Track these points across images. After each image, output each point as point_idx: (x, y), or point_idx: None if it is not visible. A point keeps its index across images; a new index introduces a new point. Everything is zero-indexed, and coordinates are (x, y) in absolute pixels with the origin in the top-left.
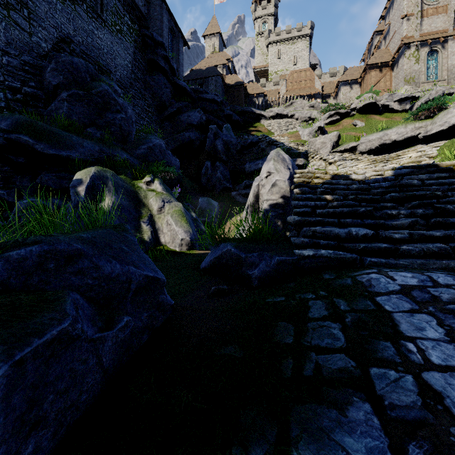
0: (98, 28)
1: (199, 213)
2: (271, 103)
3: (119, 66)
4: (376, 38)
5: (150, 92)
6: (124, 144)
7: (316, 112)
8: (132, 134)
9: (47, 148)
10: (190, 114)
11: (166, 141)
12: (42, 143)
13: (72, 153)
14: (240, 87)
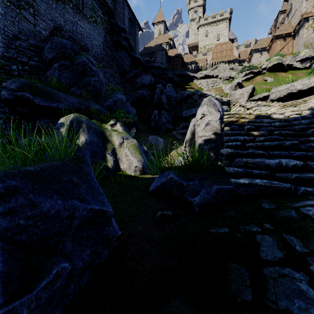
0: (80, 19)
1: (149, 147)
2: (201, 68)
3: (95, 45)
4: (280, 16)
5: (115, 63)
6: (96, 99)
7: (235, 73)
8: (103, 92)
9: (42, 102)
10: (143, 77)
11: (126, 97)
12: (38, 98)
13: (59, 104)
14: (179, 57)
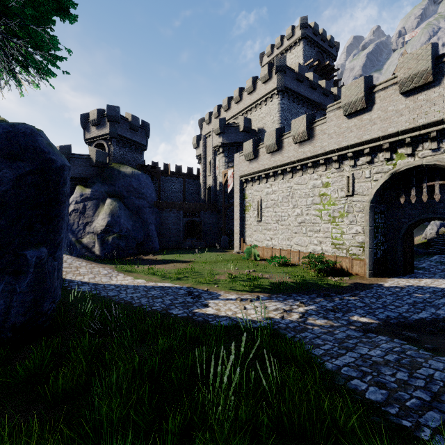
0: None
1: None
2: None
3: None
4: None
5: None
6: None
7: None
8: None
9: None
10: None
11: None
12: None
13: None
14: None
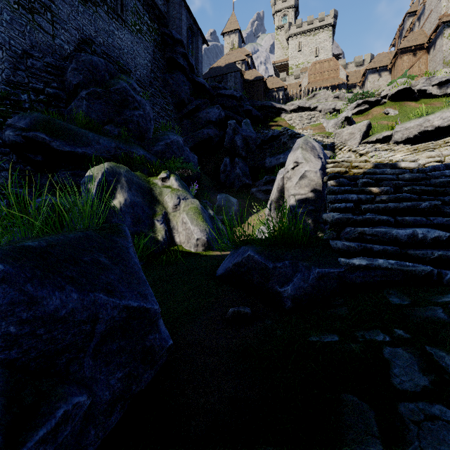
0: (118, 28)
1: (217, 211)
2: (292, 96)
3: (139, 65)
4: (408, 20)
5: (169, 90)
6: (141, 141)
7: (341, 103)
8: (150, 131)
9: (63, 145)
10: (208, 110)
11: (184, 139)
12: (58, 140)
13: (88, 149)
14: (260, 81)
